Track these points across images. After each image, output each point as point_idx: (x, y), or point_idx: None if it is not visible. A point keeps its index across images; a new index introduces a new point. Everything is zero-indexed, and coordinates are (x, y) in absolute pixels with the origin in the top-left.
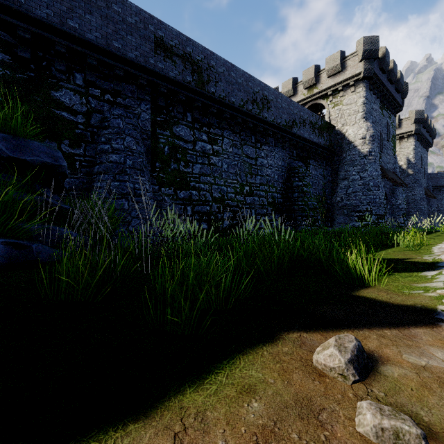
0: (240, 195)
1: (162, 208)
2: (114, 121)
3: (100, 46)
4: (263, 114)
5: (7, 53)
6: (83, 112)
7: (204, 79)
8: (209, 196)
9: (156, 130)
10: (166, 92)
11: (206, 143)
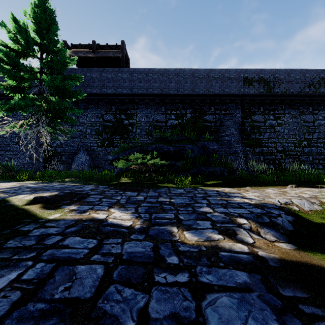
0: (298, 147)
1: (246, 158)
2: (225, 123)
3: (221, 94)
4: (319, 90)
5: (192, 108)
6: (214, 121)
7: (271, 87)
8: (274, 150)
9: (243, 121)
10: (248, 102)
11: (272, 120)
